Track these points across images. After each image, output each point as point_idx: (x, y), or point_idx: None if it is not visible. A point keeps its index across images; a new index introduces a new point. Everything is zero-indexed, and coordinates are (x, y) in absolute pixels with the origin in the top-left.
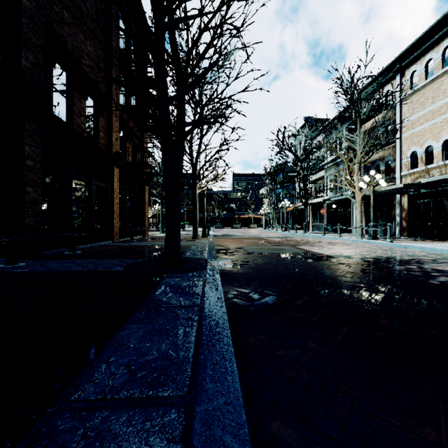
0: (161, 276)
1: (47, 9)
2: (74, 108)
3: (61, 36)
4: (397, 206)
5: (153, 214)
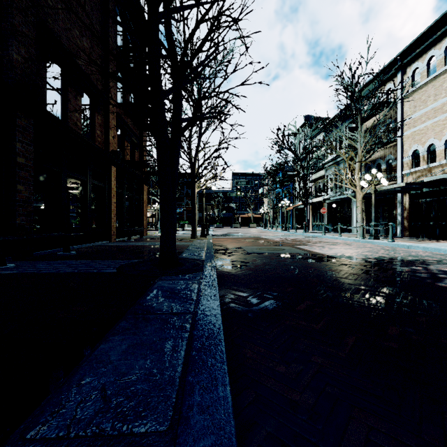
0: (155, 278)
1: (40, 2)
2: (69, 105)
3: (55, 30)
4: (398, 205)
5: (153, 214)
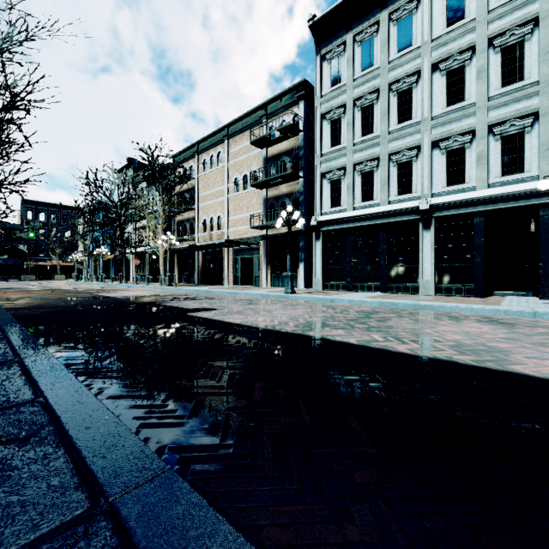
0: None
1: None
2: None
3: None
4: (196, 260)
5: None
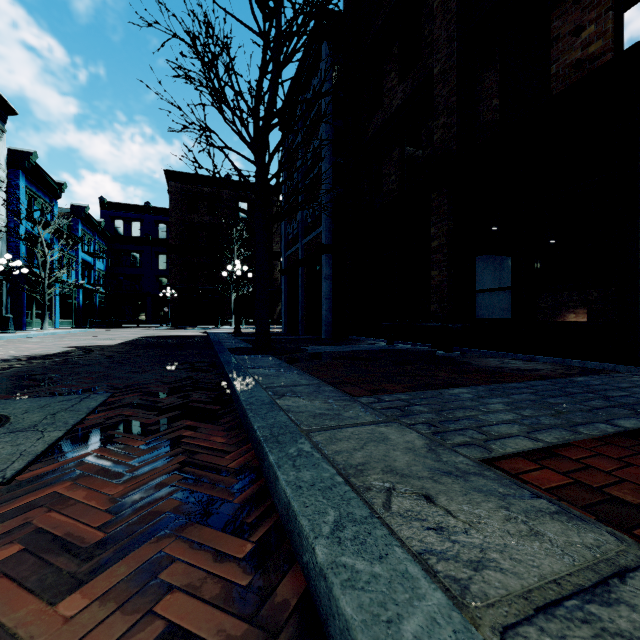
0: None
1: None
2: (555, 50)
3: None
4: None
5: None
